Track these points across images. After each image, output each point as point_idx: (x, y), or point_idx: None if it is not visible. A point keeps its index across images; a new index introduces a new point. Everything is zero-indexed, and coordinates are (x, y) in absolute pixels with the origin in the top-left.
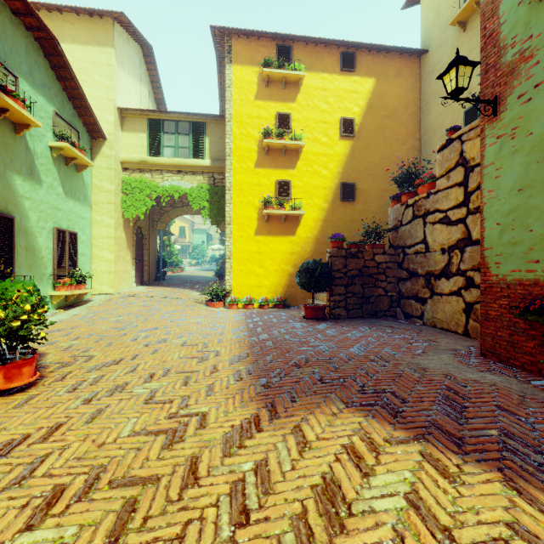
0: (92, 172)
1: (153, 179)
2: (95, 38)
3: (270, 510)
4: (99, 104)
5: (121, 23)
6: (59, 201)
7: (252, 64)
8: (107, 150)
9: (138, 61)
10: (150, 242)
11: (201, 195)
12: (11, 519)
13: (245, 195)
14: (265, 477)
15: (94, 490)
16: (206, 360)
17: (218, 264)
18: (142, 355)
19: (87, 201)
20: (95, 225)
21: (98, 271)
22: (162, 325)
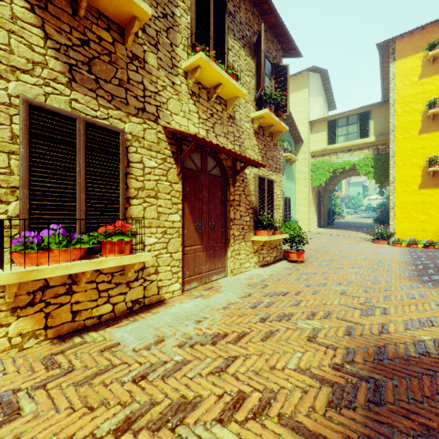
0: (295, 163)
1: (330, 159)
2: (297, 87)
3: (424, 299)
4: (299, 123)
5: (311, 70)
6: (284, 182)
7: (416, 52)
8: (303, 148)
9: (318, 84)
10: (324, 199)
11: (367, 163)
12: (331, 283)
13: (408, 159)
14: (423, 295)
15: (351, 285)
16: (382, 266)
17: (377, 213)
18: (342, 260)
19: (293, 179)
20: (297, 192)
21: (298, 218)
22: (346, 250)
